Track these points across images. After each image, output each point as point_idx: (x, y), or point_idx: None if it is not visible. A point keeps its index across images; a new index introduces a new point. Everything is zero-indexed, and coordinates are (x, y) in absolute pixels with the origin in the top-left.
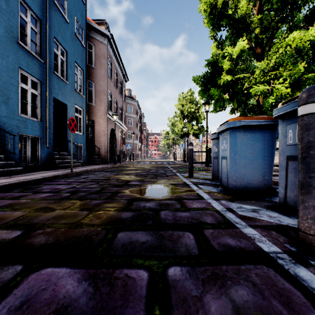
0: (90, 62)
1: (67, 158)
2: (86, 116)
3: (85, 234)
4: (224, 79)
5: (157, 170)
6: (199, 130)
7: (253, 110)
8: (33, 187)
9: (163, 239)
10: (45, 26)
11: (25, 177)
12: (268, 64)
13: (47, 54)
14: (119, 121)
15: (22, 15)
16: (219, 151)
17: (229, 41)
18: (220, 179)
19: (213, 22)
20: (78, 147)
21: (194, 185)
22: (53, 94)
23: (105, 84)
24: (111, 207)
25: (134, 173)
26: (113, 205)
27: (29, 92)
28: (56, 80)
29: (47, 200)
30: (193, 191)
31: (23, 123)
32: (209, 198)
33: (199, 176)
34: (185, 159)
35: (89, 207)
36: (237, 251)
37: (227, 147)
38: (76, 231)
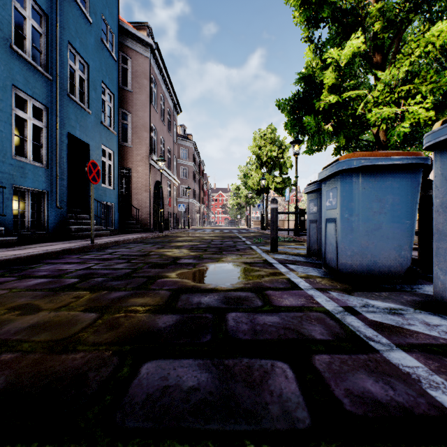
0: (126, 85)
1: (88, 224)
2: (118, 162)
3: (77, 367)
4: (326, 102)
5: (222, 240)
6: (283, 184)
7: (369, 149)
8: (24, 268)
9: (232, 382)
10: (54, 25)
11: (16, 252)
12: (395, 76)
13: (57, 68)
14: (168, 171)
15: (18, 6)
16: (319, 211)
17: (331, 46)
18: (324, 256)
19: (309, 14)
20: (107, 207)
21: (280, 264)
22: (67, 128)
23: (146, 116)
24: (142, 305)
25: (188, 245)
26: (145, 301)
27: (29, 124)
28: (73, 107)
29: (35, 290)
30: (280, 275)
31: (20, 169)
32: (310, 286)
33: (287, 251)
34: (264, 225)
35: (103, 305)
36: (395, 417)
37: (336, 203)
38: (60, 358)
